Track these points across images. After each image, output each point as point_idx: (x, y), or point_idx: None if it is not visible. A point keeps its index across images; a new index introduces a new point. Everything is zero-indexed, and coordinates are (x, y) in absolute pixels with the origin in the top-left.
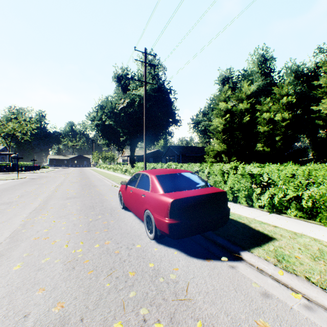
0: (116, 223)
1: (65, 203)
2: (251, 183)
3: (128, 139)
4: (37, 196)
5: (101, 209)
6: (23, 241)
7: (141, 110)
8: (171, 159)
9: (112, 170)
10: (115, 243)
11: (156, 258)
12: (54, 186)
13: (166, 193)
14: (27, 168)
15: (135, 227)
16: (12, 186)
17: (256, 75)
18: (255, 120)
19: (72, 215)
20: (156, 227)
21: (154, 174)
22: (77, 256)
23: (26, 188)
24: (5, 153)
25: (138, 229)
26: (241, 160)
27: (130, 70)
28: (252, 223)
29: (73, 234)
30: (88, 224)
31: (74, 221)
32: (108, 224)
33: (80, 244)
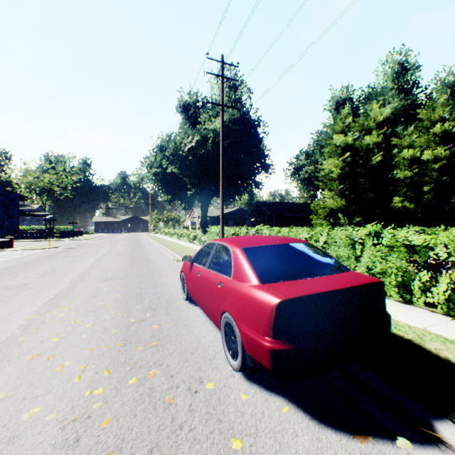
0: (174, 329)
1: (100, 287)
2: (409, 261)
3: (198, 192)
4: (64, 275)
5: (152, 299)
6: (11, 363)
7: (217, 151)
8: (259, 221)
9: (175, 237)
10: (166, 375)
11: (246, 422)
12: (93, 260)
13: (264, 285)
14: (64, 233)
15: (205, 339)
16: (36, 259)
17: (389, 94)
18: (390, 160)
19: (106, 310)
20: (244, 350)
21: (238, 246)
22: (91, 407)
23: (54, 263)
24: (39, 214)
25: (211, 343)
26: (367, 222)
27: (200, 95)
28: (426, 339)
29: (97, 349)
30: (127, 329)
31: (106, 322)
32: (159, 329)
33: (105, 374)
